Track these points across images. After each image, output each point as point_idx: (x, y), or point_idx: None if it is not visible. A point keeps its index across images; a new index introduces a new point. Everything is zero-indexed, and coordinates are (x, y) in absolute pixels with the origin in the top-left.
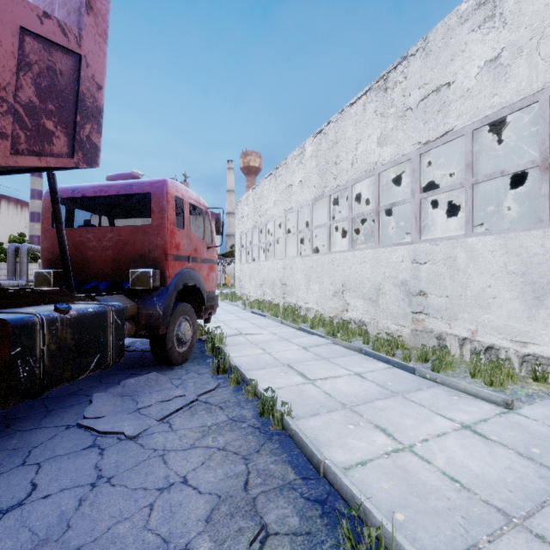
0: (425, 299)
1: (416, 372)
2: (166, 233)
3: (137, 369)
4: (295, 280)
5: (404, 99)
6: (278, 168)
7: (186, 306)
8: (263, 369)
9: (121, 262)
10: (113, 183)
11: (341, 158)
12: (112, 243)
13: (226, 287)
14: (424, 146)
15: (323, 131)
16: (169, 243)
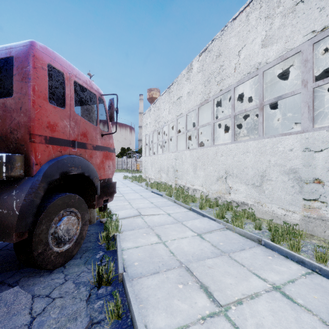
0: (322, 187)
1: None
2: (30, 107)
3: (9, 273)
4: (184, 167)
5: None
6: (171, 85)
7: (72, 197)
8: (157, 273)
9: None
10: None
11: (224, 66)
12: None
13: (137, 172)
14: (319, 34)
15: (208, 48)
16: (36, 121)
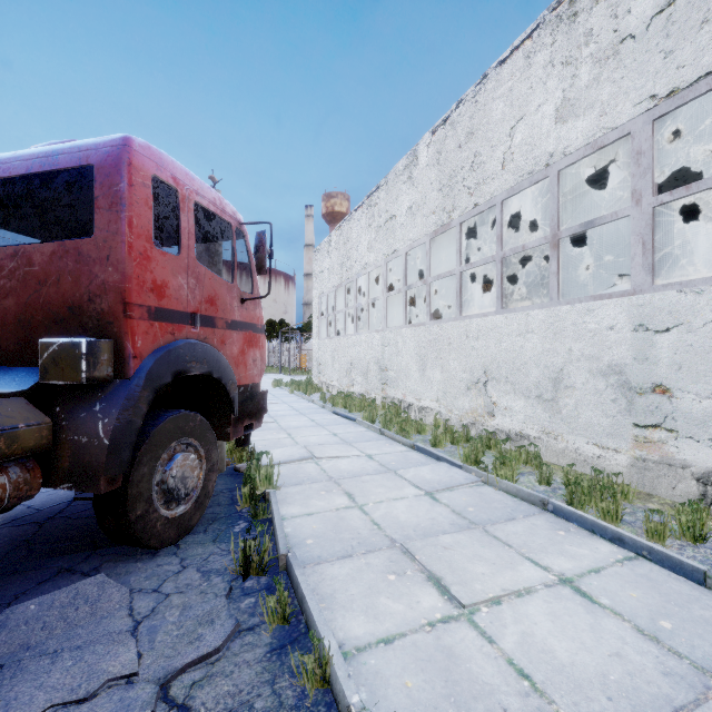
0: (668, 401)
1: (711, 583)
2: (125, 255)
3: (79, 555)
4: (401, 363)
5: (615, 22)
6: (375, 192)
7: (190, 417)
8: (348, 557)
9: (34, 324)
10: (21, 152)
11: (482, 158)
12: (15, 282)
13: (301, 372)
14: (663, 102)
15: (449, 119)
16: (135, 280)
